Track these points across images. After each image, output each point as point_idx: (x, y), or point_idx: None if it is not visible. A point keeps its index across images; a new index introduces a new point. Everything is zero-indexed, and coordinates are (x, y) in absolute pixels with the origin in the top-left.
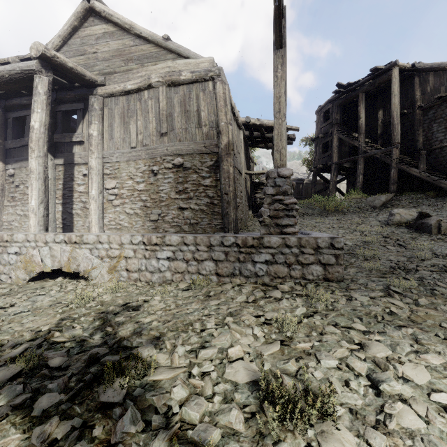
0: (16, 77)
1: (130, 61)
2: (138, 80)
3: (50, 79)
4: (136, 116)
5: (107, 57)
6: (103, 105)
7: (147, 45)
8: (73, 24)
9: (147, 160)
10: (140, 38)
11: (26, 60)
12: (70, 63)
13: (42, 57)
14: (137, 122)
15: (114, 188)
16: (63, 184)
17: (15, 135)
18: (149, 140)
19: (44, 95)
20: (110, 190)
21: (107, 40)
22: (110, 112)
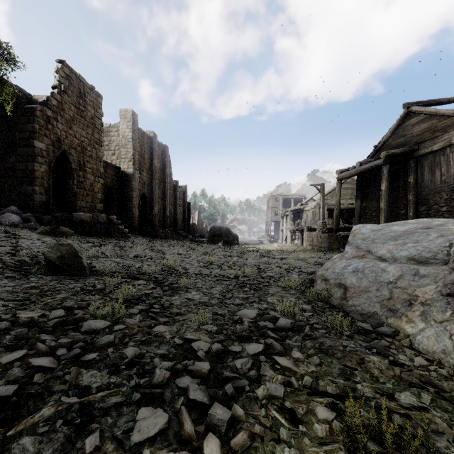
0: (374, 168)
1: (435, 132)
2: (441, 143)
3: (389, 165)
4: (440, 166)
5: (419, 134)
6: (417, 162)
7: (448, 119)
8: (398, 123)
9: (449, 192)
10: (443, 116)
11: (377, 158)
12: (397, 151)
13: (386, 157)
14: (441, 169)
15: (424, 211)
16: (392, 210)
17: (366, 186)
18: (450, 179)
19: (386, 174)
20: (421, 212)
21: (419, 124)
22: (421, 165)
